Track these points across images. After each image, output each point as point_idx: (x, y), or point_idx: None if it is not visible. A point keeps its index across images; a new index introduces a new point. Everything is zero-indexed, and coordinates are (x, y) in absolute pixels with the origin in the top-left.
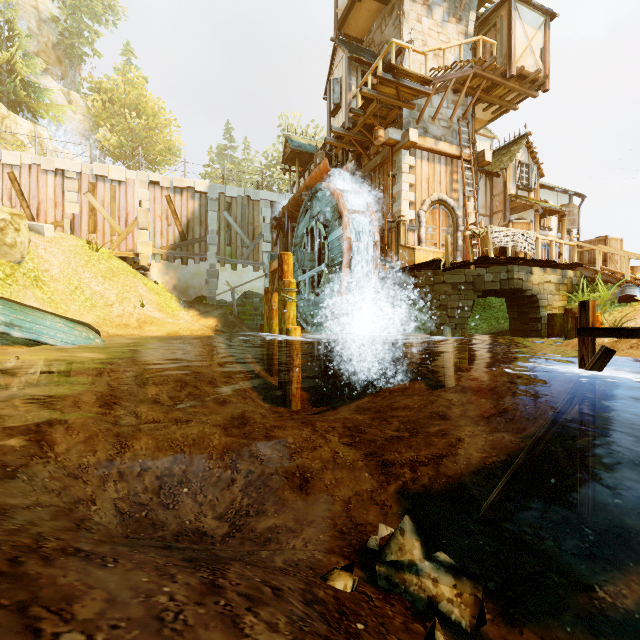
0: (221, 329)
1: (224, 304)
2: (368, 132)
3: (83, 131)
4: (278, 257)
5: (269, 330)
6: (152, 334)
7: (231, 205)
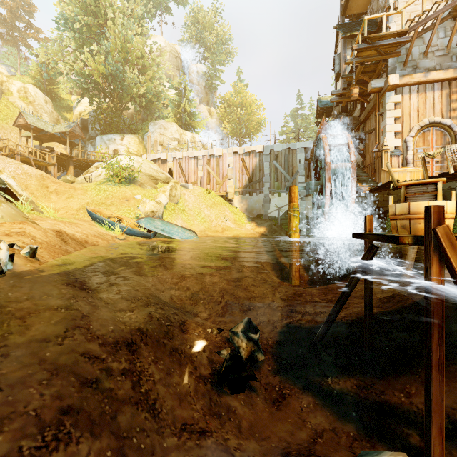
0: (266, 234)
1: (274, 218)
2: (362, 85)
3: (216, 127)
4: (289, 189)
5: (288, 235)
6: (226, 236)
7: (278, 156)
